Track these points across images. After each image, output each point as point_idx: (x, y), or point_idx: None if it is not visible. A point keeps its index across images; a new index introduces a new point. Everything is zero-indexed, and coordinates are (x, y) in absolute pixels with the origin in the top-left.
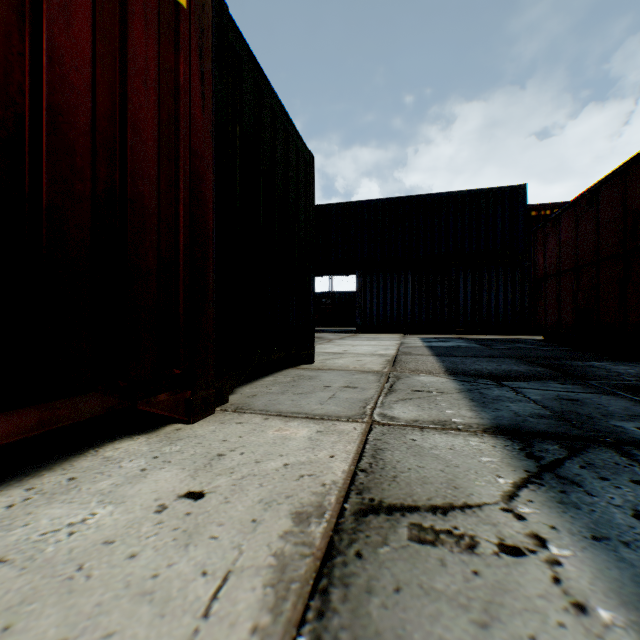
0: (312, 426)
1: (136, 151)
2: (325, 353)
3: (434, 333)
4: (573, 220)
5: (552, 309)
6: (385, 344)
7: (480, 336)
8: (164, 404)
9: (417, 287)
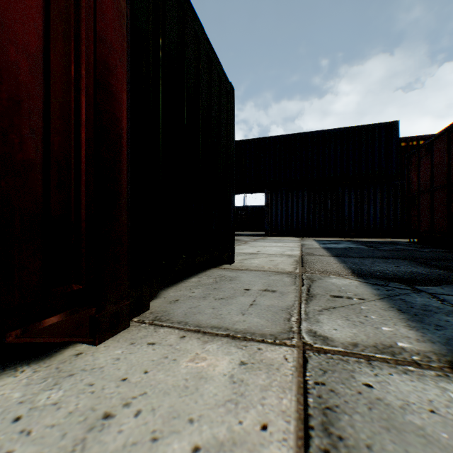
0: (234, 352)
1: (4, 6)
2: (242, 253)
3: (325, 236)
4: (446, 144)
5: (425, 218)
6: (289, 245)
7: (362, 239)
8: (58, 327)
9: (312, 201)
